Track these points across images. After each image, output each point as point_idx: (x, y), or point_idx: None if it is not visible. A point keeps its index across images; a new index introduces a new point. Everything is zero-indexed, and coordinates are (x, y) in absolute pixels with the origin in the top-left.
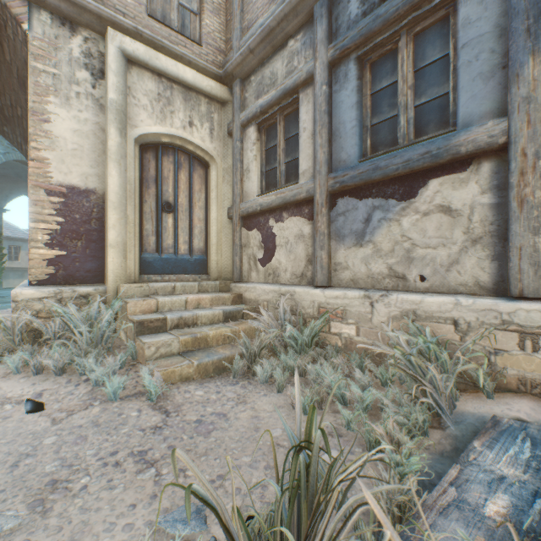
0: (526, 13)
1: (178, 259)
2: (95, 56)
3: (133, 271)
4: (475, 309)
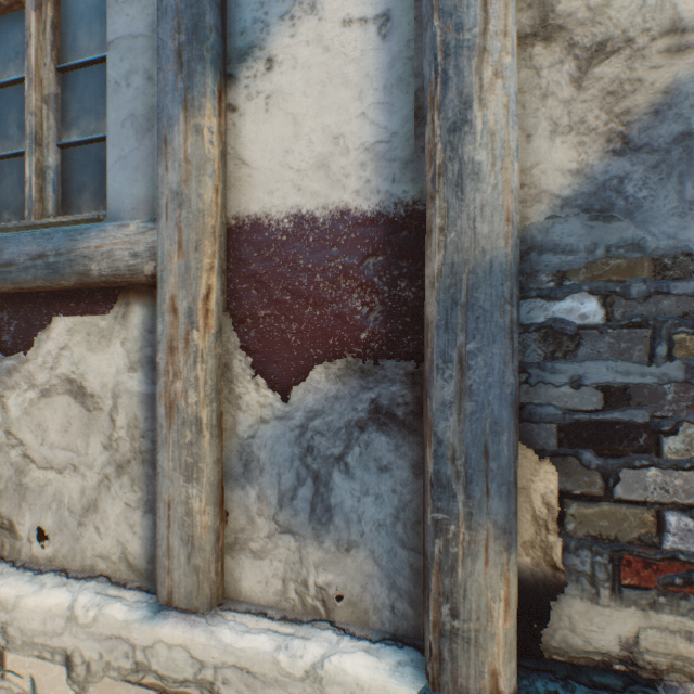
0: (178, 18)
1: None
2: None
3: None
4: (99, 634)
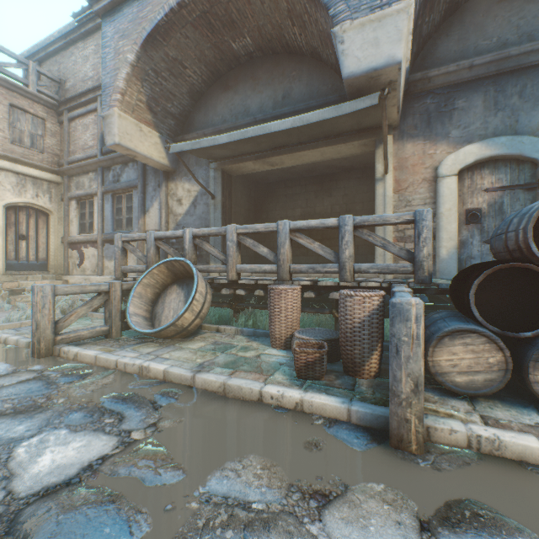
0: (140, 208)
1: (30, 264)
2: None
3: (3, 270)
4: None
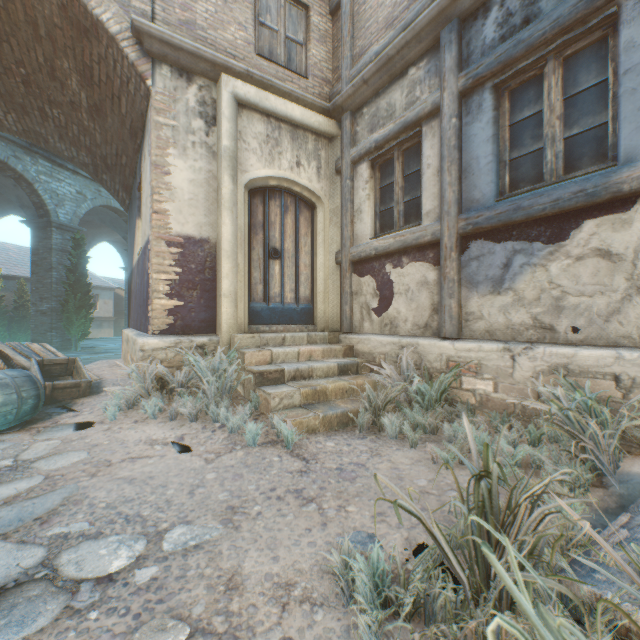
0: None
1: (285, 309)
2: (209, 103)
3: (244, 321)
4: None
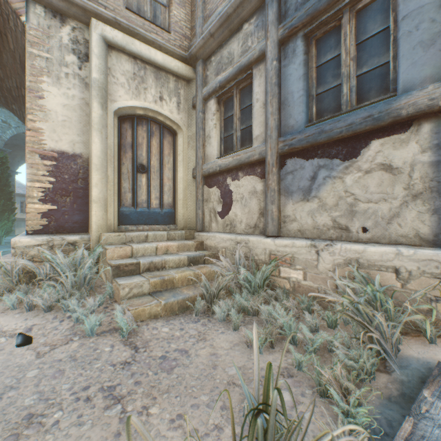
0: None
1: (151, 212)
2: (81, 42)
3: (113, 222)
4: (416, 259)
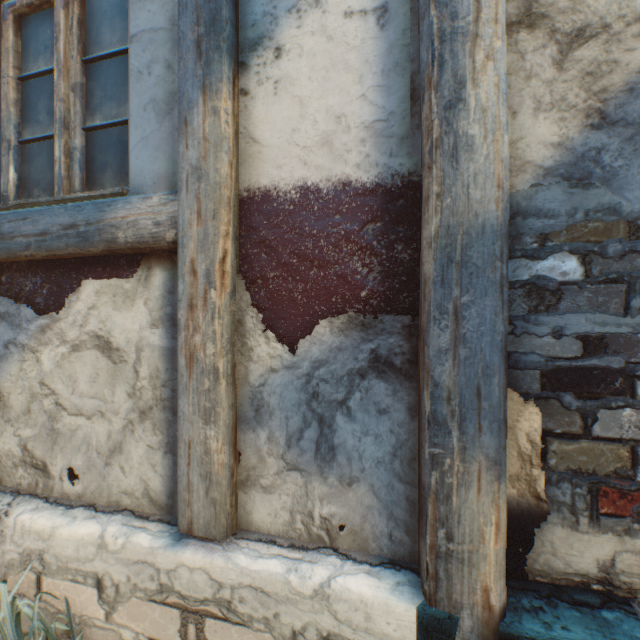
0: (197, 12)
1: None
2: None
3: None
4: (127, 559)
